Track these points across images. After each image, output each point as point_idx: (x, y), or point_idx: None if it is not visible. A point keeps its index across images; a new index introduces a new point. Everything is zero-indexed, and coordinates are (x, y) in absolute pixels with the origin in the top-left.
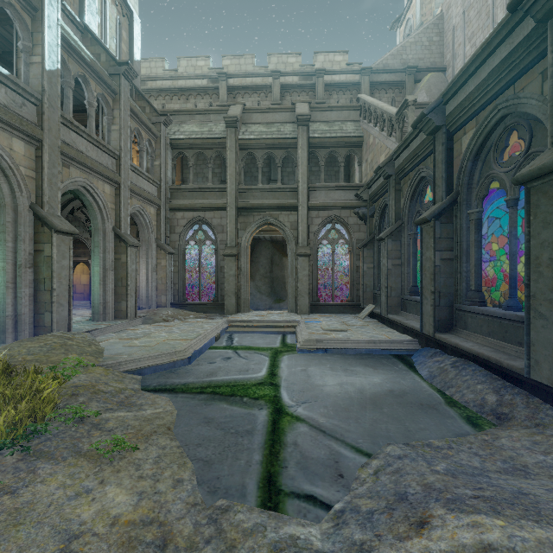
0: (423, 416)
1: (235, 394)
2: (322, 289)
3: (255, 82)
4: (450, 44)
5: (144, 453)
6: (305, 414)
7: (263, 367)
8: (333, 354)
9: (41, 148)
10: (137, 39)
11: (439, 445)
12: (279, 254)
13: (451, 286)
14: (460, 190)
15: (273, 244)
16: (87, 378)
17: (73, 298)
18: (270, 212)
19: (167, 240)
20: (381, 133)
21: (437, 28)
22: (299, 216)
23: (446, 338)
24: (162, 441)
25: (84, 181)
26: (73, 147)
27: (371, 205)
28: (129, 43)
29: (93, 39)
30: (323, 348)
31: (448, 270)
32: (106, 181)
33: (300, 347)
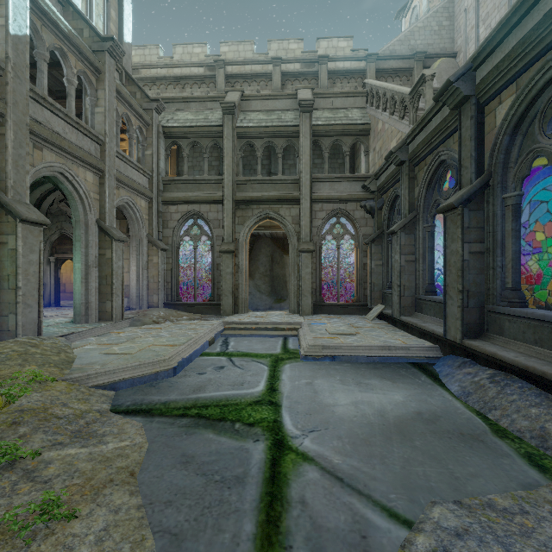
0: (469, 454)
1: (225, 418)
2: (325, 289)
3: (254, 70)
4: (461, 28)
5: (85, 522)
6: (314, 449)
7: (262, 379)
8: (342, 363)
9: (4, 124)
10: (128, 20)
11: (505, 506)
12: (280, 251)
13: (481, 284)
14: (494, 171)
15: (273, 241)
16: (40, 398)
17: (63, 298)
18: (270, 205)
19: (159, 236)
20: (391, 117)
21: (447, 11)
22: (301, 209)
23: (479, 345)
24: (118, 498)
25: (61, 167)
26: (46, 126)
27: (379, 197)
28: (118, 24)
29: (75, 12)
30: (330, 355)
31: (477, 266)
32: (88, 167)
33: (304, 354)
